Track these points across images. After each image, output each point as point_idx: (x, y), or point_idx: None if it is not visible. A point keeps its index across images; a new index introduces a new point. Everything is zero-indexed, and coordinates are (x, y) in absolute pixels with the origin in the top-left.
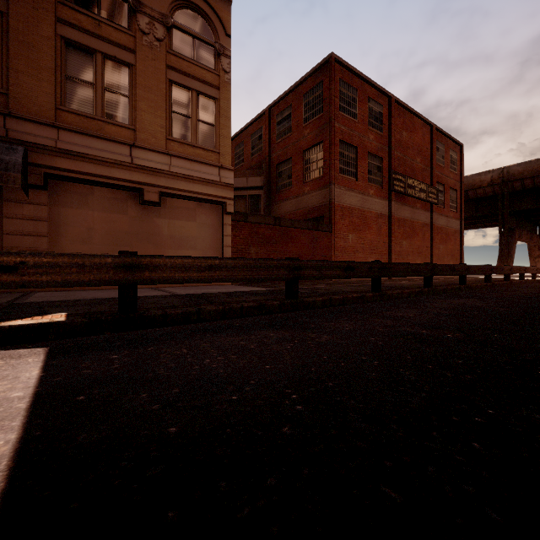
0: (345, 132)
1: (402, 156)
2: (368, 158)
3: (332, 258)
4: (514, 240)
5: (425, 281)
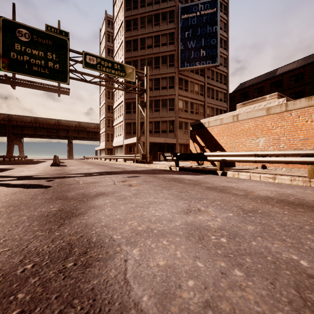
0: None
1: None
2: None
3: None
4: (14, 145)
5: None
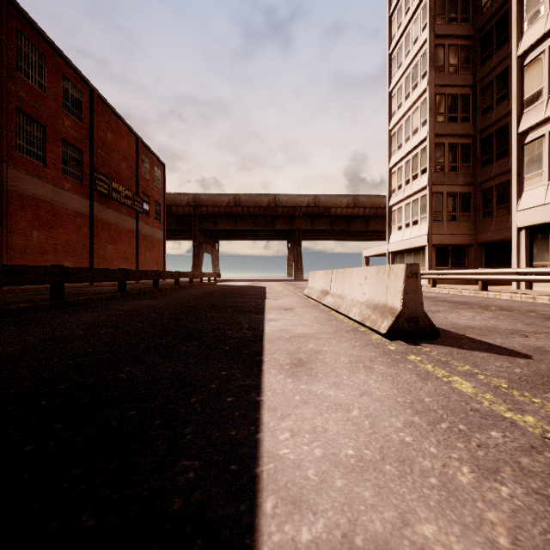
0: (27, 102)
1: (107, 157)
2: (63, 145)
3: (4, 260)
4: (202, 252)
5: (119, 286)
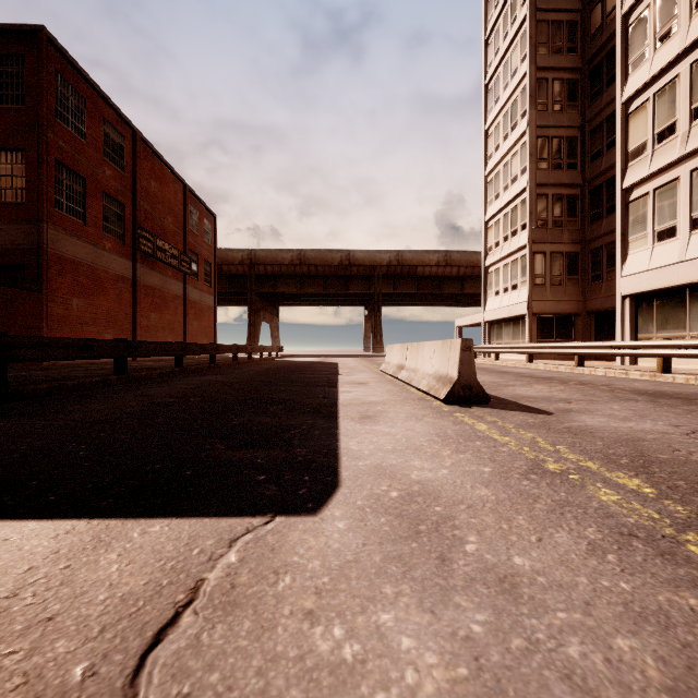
0: (67, 152)
1: (151, 210)
2: (103, 198)
3: (44, 332)
4: (260, 321)
5: (177, 361)
